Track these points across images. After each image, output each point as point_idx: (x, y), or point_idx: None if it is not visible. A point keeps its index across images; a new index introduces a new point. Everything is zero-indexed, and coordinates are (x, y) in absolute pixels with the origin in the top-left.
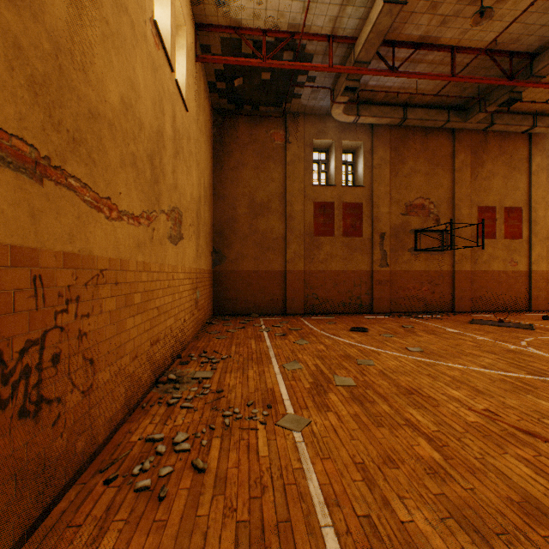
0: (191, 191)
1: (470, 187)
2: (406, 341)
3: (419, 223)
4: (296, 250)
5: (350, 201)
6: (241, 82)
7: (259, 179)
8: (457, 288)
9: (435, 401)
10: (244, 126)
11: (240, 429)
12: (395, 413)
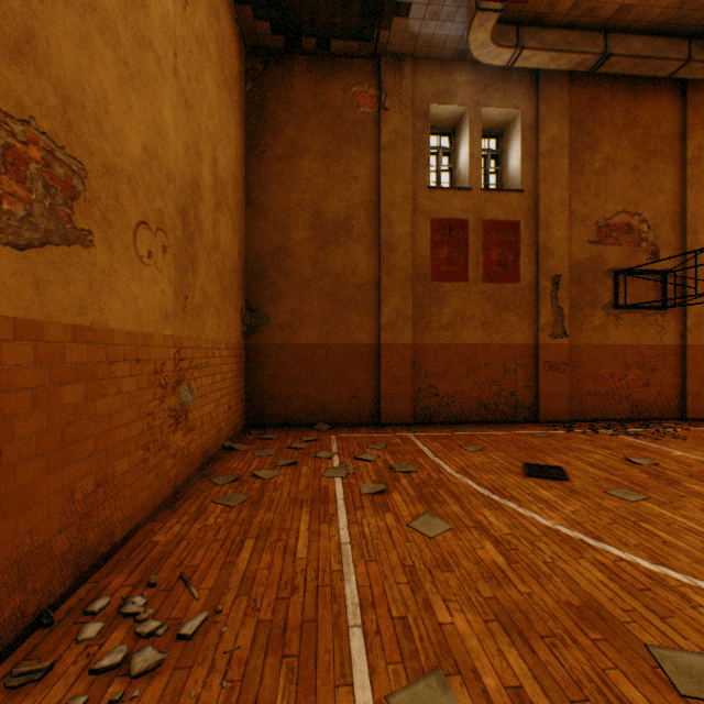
0: (151, 142)
1: None
2: (699, 524)
3: (622, 258)
4: (398, 306)
5: (497, 217)
6: None
7: (331, 177)
8: (691, 376)
9: None
10: (304, 79)
11: None
12: None
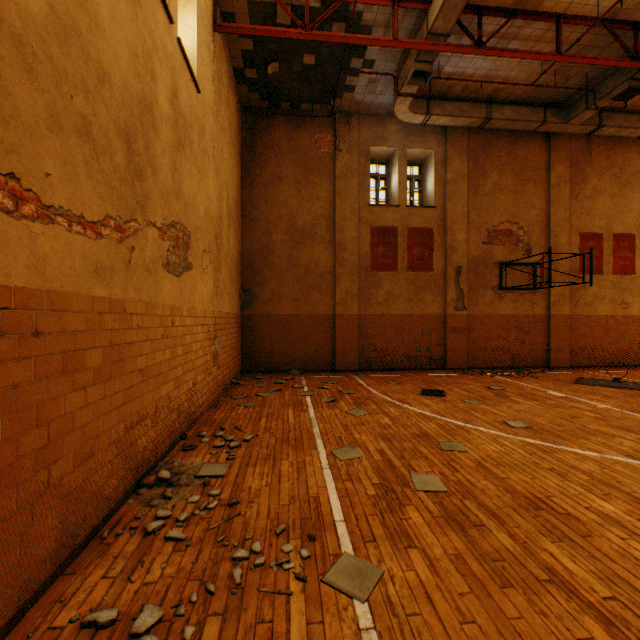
0: (206, 205)
1: (570, 208)
2: (500, 411)
3: (505, 254)
4: (348, 288)
5: (417, 225)
6: (277, 69)
7: (301, 198)
8: (553, 337)
9: (582, 525)
10: (282, 129)
11: (259, 593)
12: (524, 551)
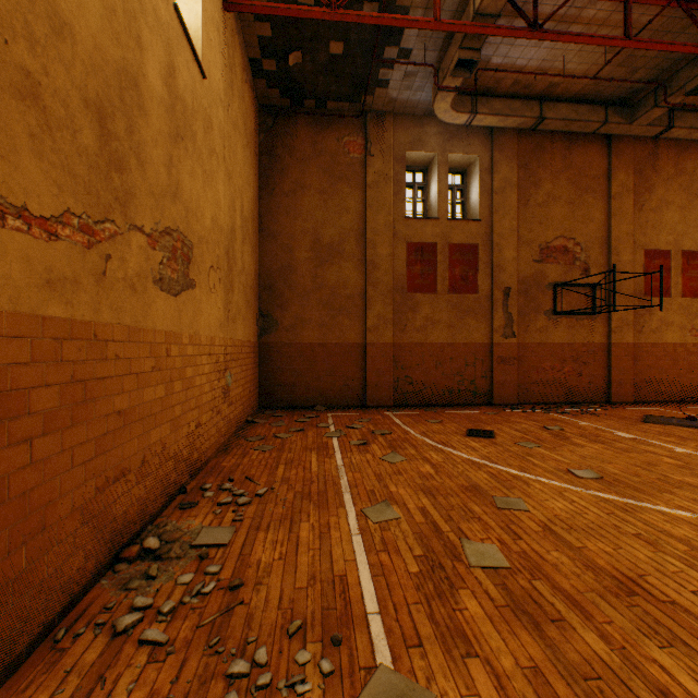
0: (214, 213)
1: (633, 222)
2: (562, 457)
3: (560, 274)
4: (381, 312)
5: (459, 241)
6: (299, 59)
7: (327, 209)
8: (615, 368)
9: (694, 620)
10: (305, 131)
11: None
12: (625, 663)
